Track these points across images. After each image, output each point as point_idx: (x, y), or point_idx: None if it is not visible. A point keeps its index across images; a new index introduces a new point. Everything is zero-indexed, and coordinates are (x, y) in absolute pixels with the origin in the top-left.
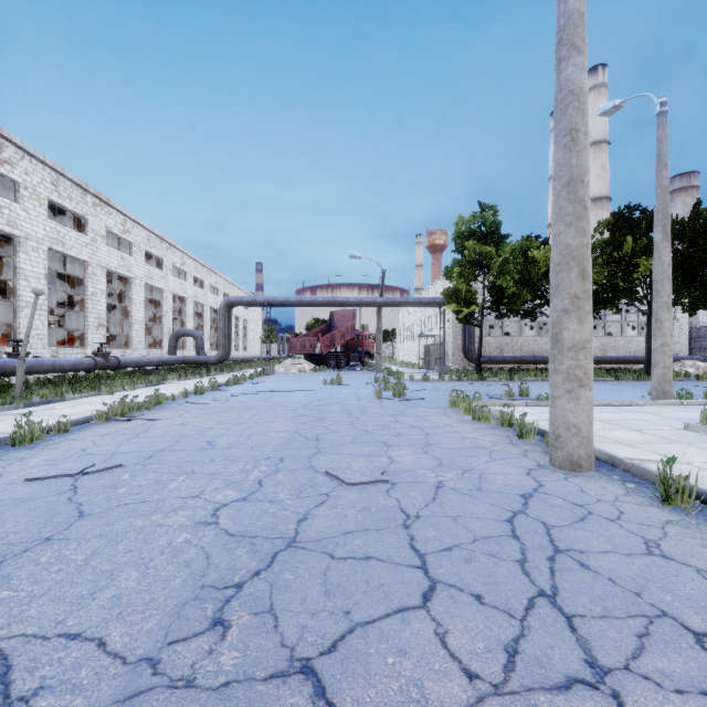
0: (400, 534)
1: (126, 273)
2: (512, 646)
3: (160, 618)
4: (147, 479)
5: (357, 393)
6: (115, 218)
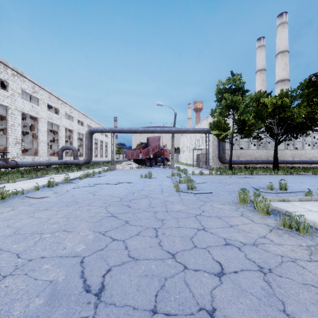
0: None
1: (35, 115)
2: None
3: None
4: None
5: (161, 185)
6: (27, 84)
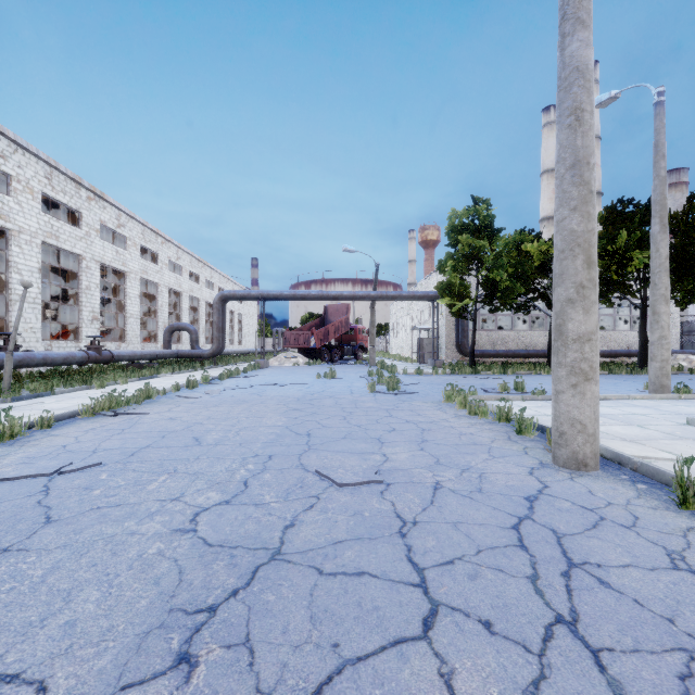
0: (396, 543)
1: (121, 267)
2: (531, 693)
3: (116, 652)
4: (126, 480)
5: (350, 387)
6: (109, 212)
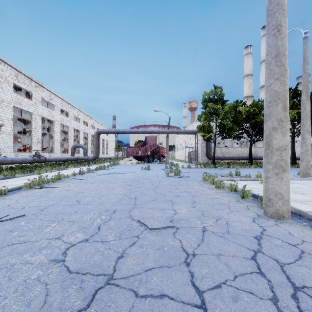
0: (183, 271)
1: (51, 118)
2: None
3: None
4: (34, 225)
5: (157, 174)
6: (46, 93)
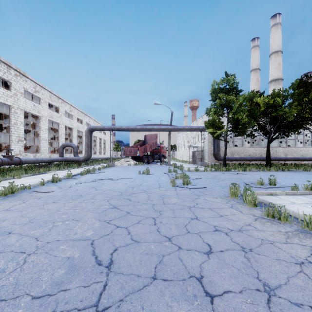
0: None
1: (36, 113)
2: None
3: None
4: None
5: (158, 181)
6: (29, 83)
